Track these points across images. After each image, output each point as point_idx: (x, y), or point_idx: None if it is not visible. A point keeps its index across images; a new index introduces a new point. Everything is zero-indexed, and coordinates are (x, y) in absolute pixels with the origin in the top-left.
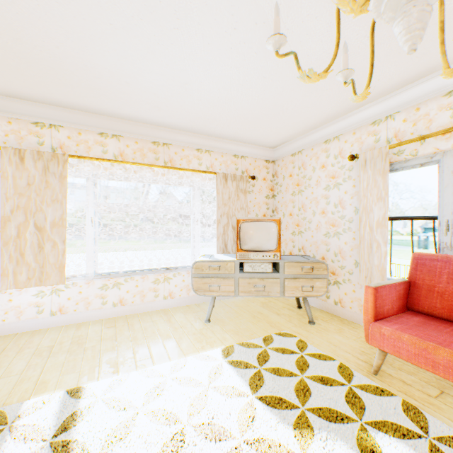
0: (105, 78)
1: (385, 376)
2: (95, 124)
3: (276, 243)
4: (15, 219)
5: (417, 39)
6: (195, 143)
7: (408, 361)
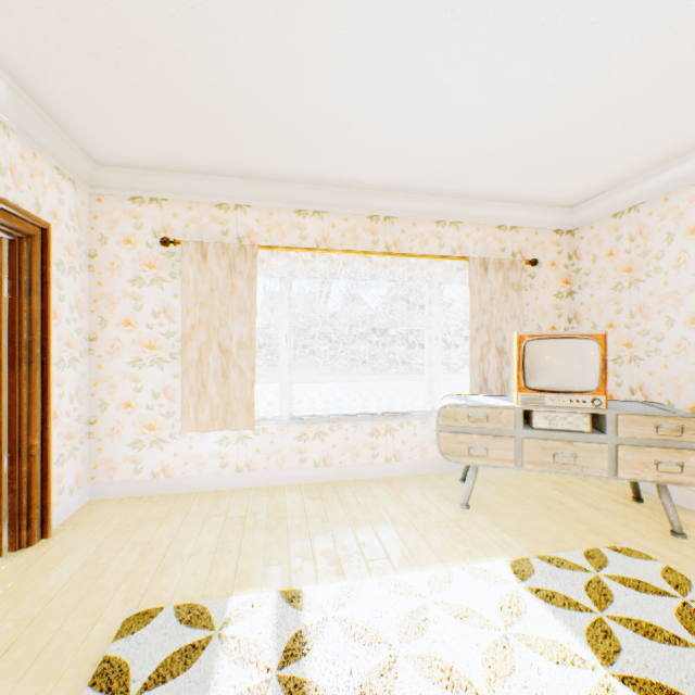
0: (317, 124)
1: None
2: (290, 199)
3: (597, 379)
4: (196, 338)
5: None
6: (434, 212)
7: None
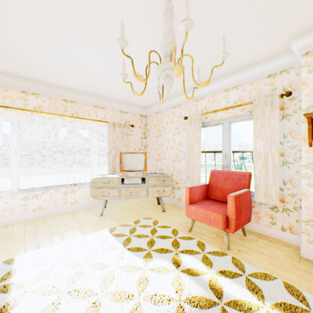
0: (29, 58)
1: (194, 232)
2: (18, 85)
3: (144, 166)
4: None
5: (169, 89)
6: (94, 102)
7: (201, 221)
